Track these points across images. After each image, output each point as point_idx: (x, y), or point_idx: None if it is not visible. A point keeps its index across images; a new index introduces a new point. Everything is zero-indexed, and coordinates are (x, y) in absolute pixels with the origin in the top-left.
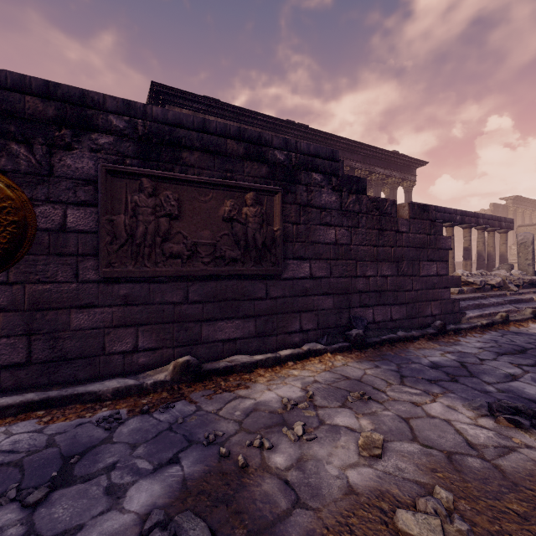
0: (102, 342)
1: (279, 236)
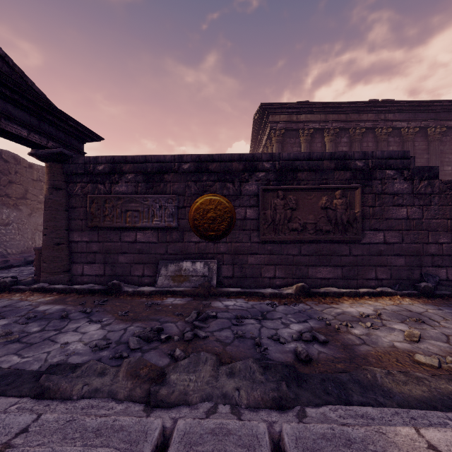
0: (260, 271)
1: (358, 216)
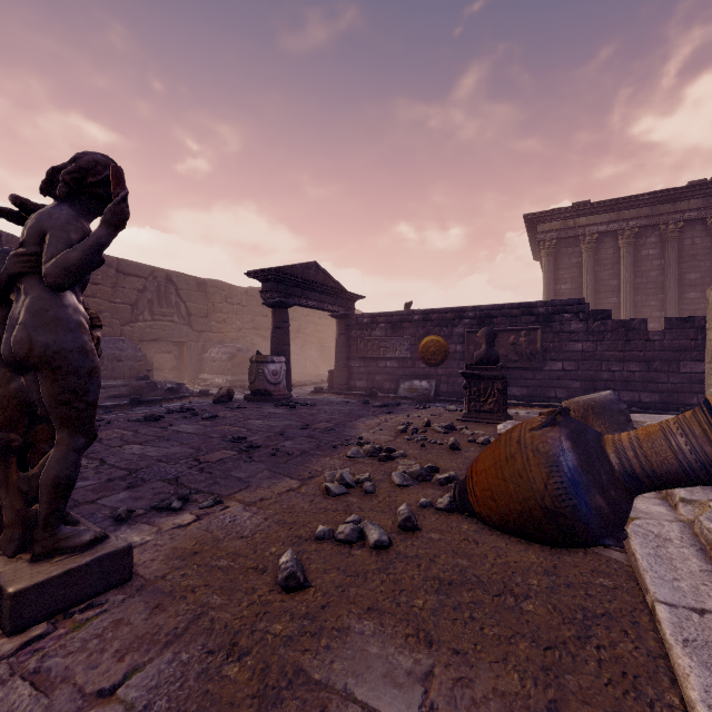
0: None
1: (539, 350)
